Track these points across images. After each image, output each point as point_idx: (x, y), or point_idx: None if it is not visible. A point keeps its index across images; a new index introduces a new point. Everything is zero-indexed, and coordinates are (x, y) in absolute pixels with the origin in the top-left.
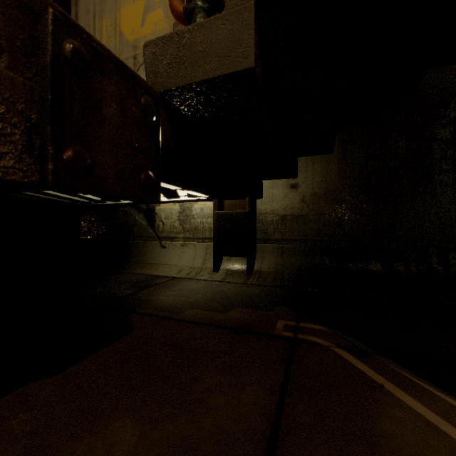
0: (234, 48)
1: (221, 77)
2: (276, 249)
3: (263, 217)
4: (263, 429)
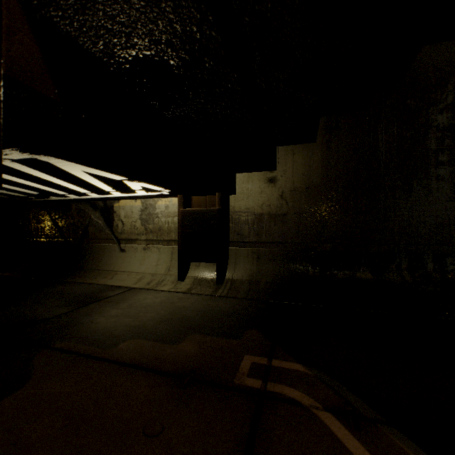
0: None
1: None
2: (251, 253)
3: (236, 216)
4: None
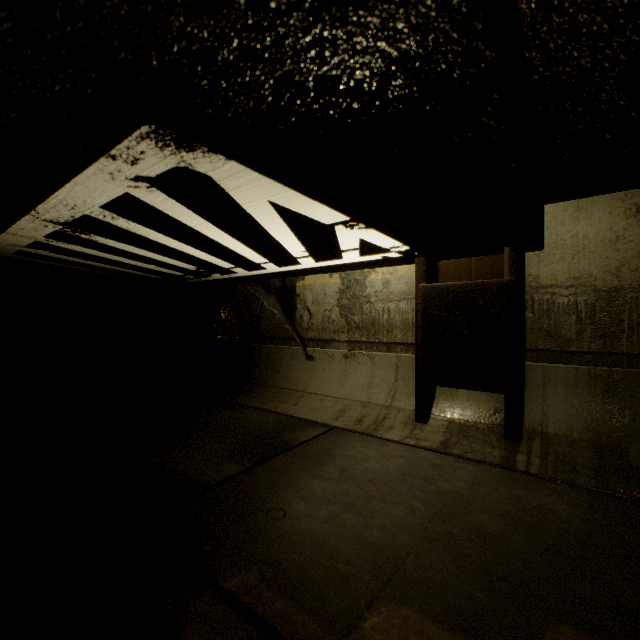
0: None
1: None
2: (586, 378)
3: (544, 296)
4: None
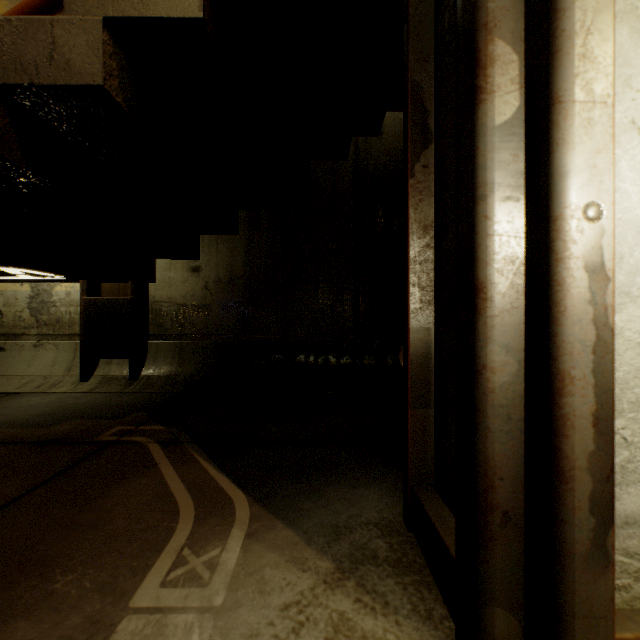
0: None
1: None
2: (173, 347)
3: (158, 307)
4: None
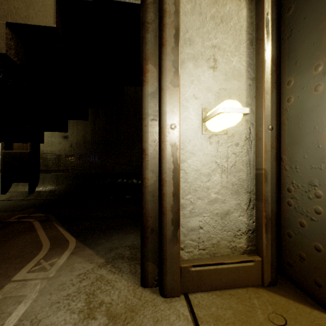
0: None
1: None
2: (54, 176)
3: (45, 156)
4: None
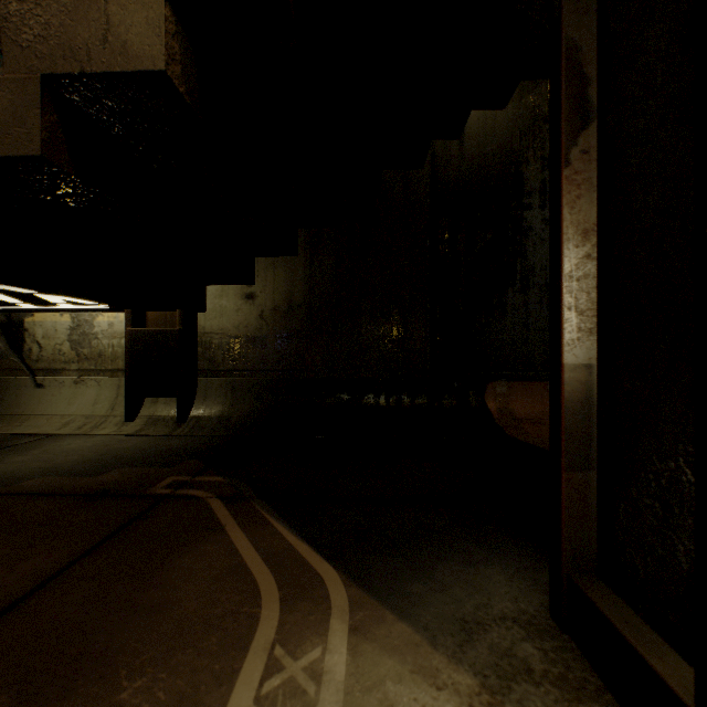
0: (17, 125)
1: (2, 158)
2: (225, 384)
3: (208, 339)
4: (20, 591)
